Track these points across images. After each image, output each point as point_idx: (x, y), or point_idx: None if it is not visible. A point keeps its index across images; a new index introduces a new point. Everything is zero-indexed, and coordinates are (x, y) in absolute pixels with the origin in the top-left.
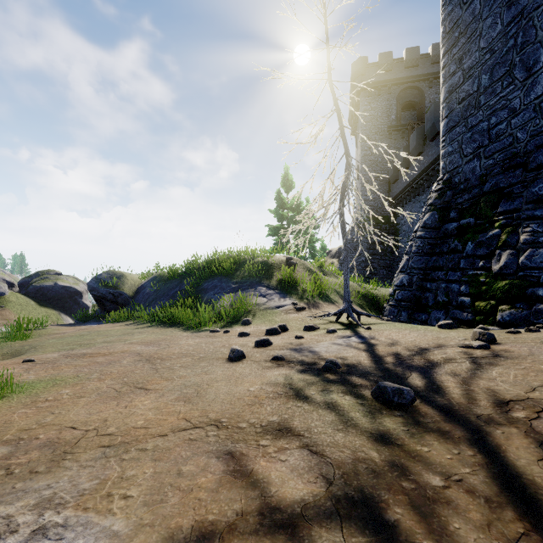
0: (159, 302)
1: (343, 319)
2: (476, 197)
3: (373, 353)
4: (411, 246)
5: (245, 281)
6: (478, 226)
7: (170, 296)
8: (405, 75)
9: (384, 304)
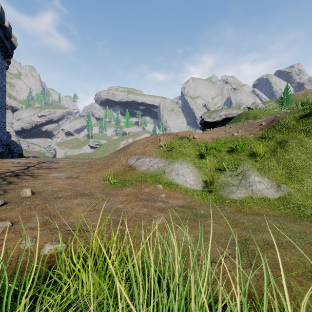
0: None
1: None
2: None
3: None
4: None
5: None
6: None
7: None
8: None
9: None
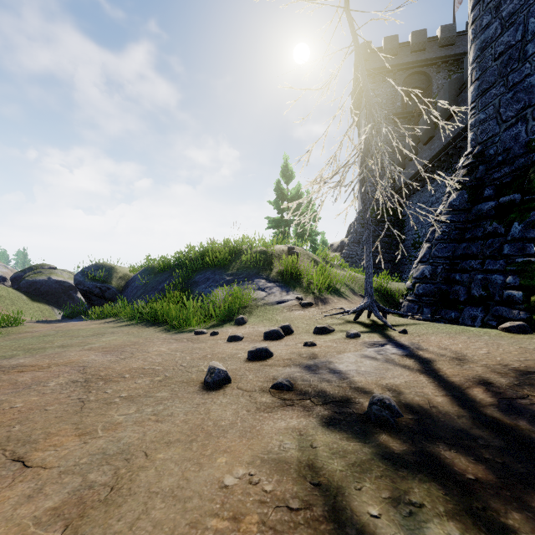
0: (144, 296)
1: (362, 318)
2: (521, 168)
3: (440, 378)
4: (433, 232)
5: (241, 272)
6: (526, 202)
7: (158, 290)
8: (412, 59)
9: (400, 299)
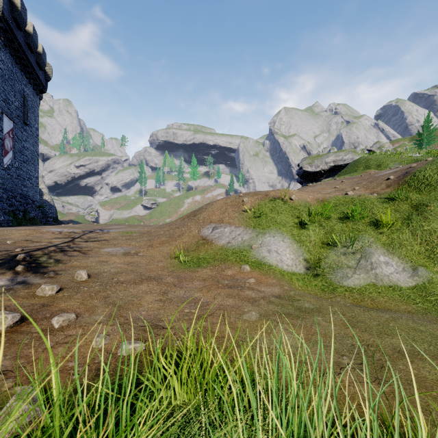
0: None
1: None
2: None
3: None
4: None
5: None
6: None
7: None
8: None
9: None
